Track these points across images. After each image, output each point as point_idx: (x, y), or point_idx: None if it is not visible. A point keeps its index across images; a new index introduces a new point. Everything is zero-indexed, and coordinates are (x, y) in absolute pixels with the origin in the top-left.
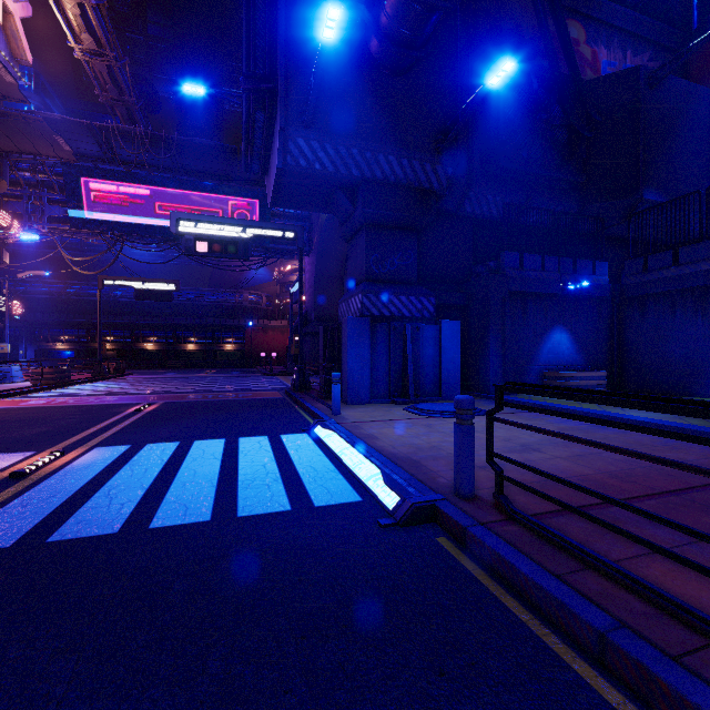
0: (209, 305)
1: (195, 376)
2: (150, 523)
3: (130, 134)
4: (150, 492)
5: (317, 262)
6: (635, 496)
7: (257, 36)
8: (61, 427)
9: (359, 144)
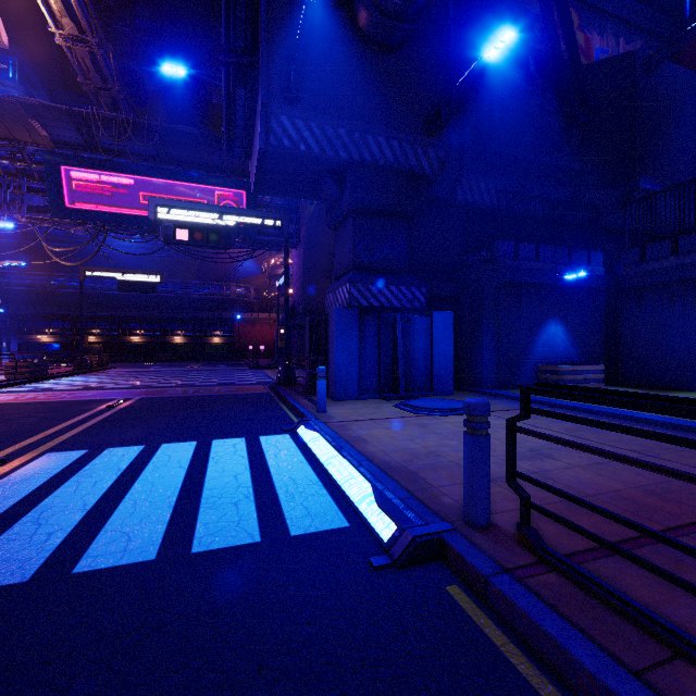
0: (196, 298)
1: (180, 369)
2: (75, 564)
3: (111, 121)
4: (90, 515)
5: (305, 254)
6: (687, 523)
7: (238, 5)
8: (18, 428)
9: (347, 124)
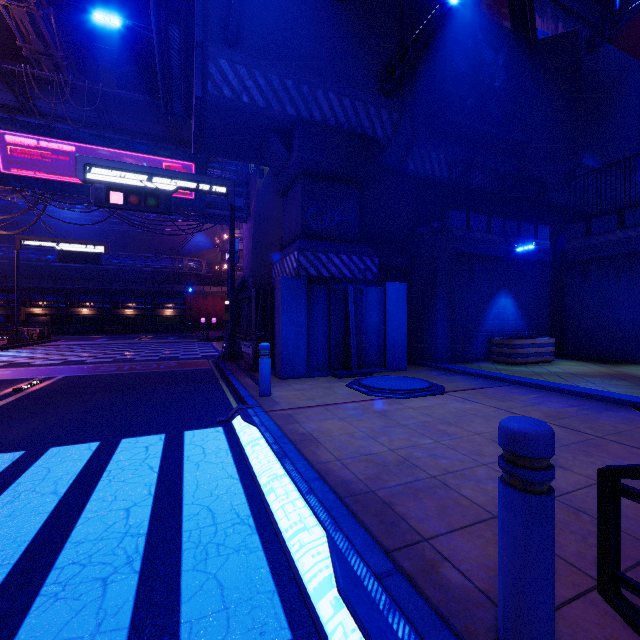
0: (148, 271)
1: (126, 342)
2: None
3: (48, 83)
4: None
5: (255, 228)
6: None
7: None
8: None
9: (295, 75)
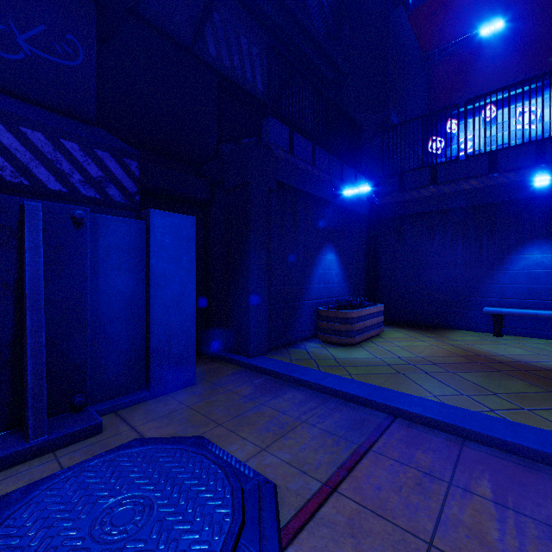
0: None
1: None
2: None
3: None
4: None
5: None
6: None
7: None
8: None
9: None
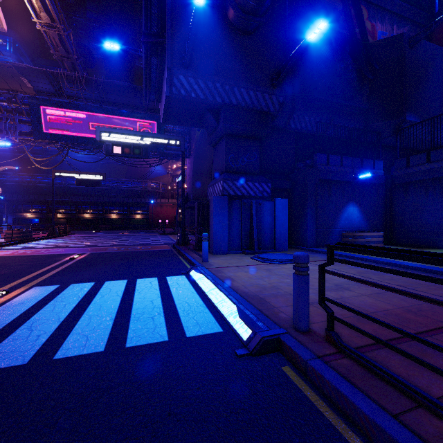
0: (125, 190)
1: (115, 235)
2: (55, 353)
3: (72, 78)
4: (63, 324)
5: (194, 162)
6: (430, 329)
7: (152, 6)
8: (15, 271)
9: (221, 80)
